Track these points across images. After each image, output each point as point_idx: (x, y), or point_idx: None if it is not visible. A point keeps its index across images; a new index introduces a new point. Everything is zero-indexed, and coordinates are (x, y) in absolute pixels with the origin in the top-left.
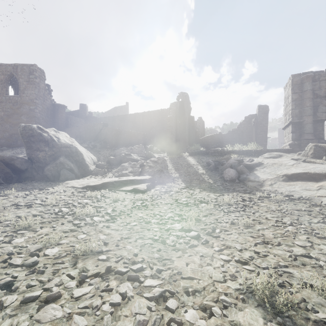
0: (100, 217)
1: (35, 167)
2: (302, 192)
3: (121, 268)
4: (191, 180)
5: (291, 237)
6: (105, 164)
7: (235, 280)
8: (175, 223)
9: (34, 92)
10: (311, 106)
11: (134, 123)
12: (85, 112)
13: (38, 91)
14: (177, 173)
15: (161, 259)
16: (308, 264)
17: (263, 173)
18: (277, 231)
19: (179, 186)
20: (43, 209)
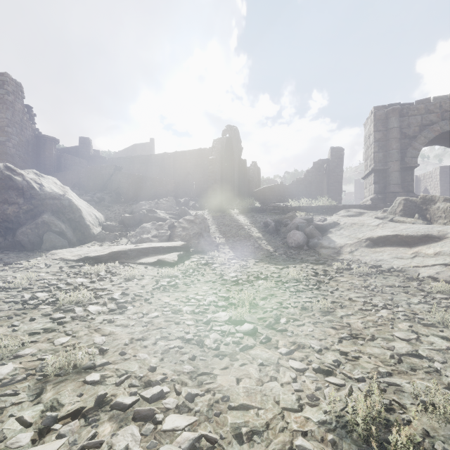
0: (99, 306)
1: (0, 230)
2: (393, 261)
3: (124, 397)
4: (242, 246)
5: (387, 325)
6: (116, 225)
7: (316, 406)
8: (220, 312)
9: (6, 116)
10: (398, 149)
11: (162, 167)
12: (88, 149)
13: (12, 115)
14: (223, 238)
15: (195, 374)
16: (420, 368)
17: (339, 237)
18: (367, 317)
19: (225, 255)
20: (3, 296)
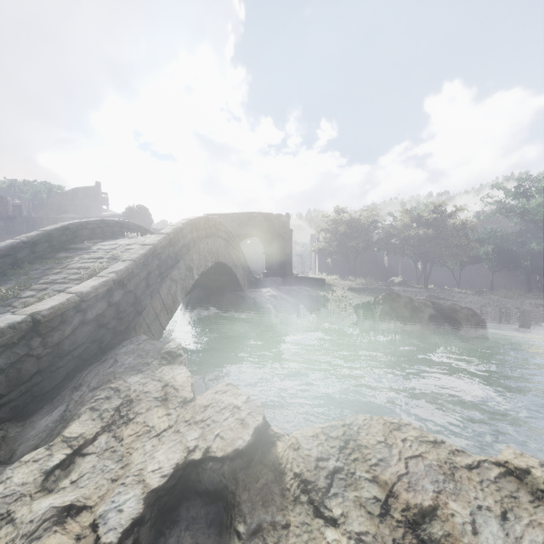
0: None
1: None
2: None
3: None
4: None
5: None
6: None
7: None
8: None
9: None
10: None
11: None
12: (6, 208)
13: None
14: None
15: None
16: None
17: None
18: None
19: None
20: None
